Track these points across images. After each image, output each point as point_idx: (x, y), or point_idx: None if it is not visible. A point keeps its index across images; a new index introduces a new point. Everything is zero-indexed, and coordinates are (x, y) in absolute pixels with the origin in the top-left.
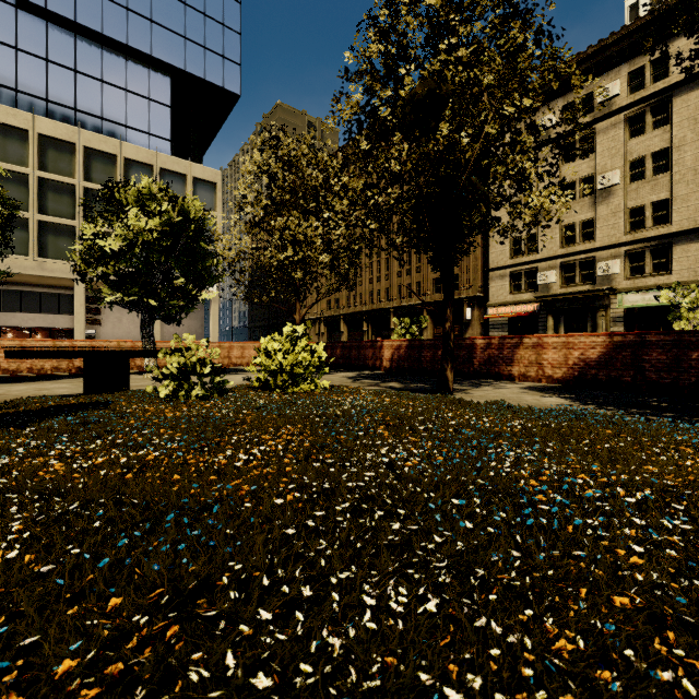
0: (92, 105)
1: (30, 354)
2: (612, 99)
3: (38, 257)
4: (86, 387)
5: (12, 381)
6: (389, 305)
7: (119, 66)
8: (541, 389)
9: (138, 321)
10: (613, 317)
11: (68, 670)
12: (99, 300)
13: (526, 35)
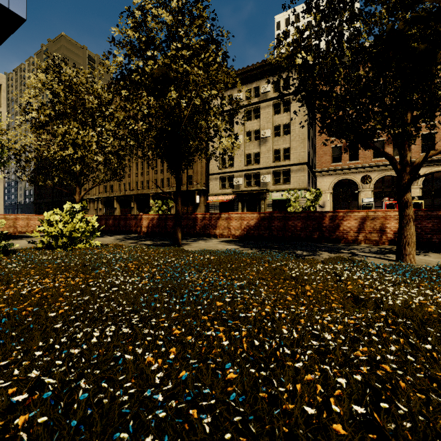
0: None
1: None
2: (267, 93)
3: None
4: None
5: None
6: (149, 191)
7: None
8: (228, 241)
9: None
10: (267, 204)
11: None
12: None
13: (219, 53)
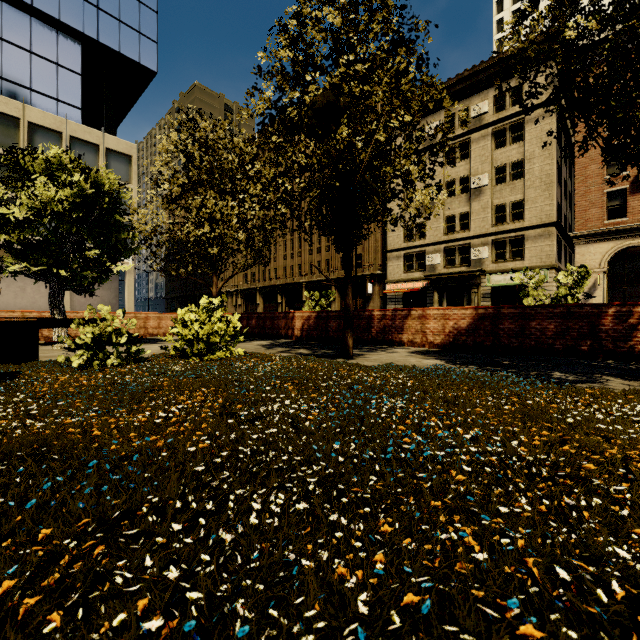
0: None
1: None
2: (482, 116)
3: None
4: None
5: None
6: (301, 279)
7: (22, 25)
8: (424, 353)
9: (44, 291)
10: (483, 293)
11: (7, 583)
12: (1, 269)
13: (411, 60)
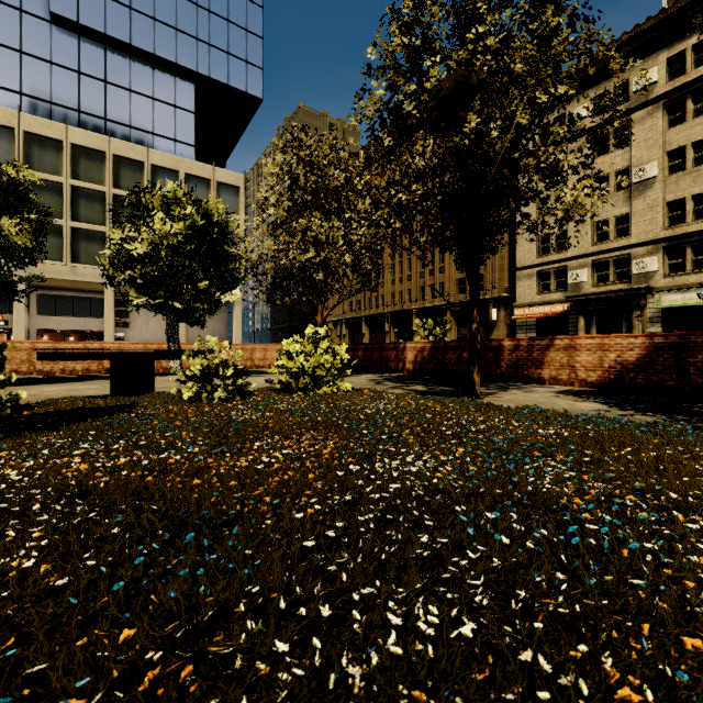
0: (121, 114)
1: (60, 356)
2: (649, 88)
3: (71, 262)
4: (113, 388)
5: (46, 382)
6: (411, 306)
7: (146, 75)
8: (574, 393)
9: (164, 324)
10: (650, 317)
11: (74, 701)
12: (127, 304)
13: (559, 20)
